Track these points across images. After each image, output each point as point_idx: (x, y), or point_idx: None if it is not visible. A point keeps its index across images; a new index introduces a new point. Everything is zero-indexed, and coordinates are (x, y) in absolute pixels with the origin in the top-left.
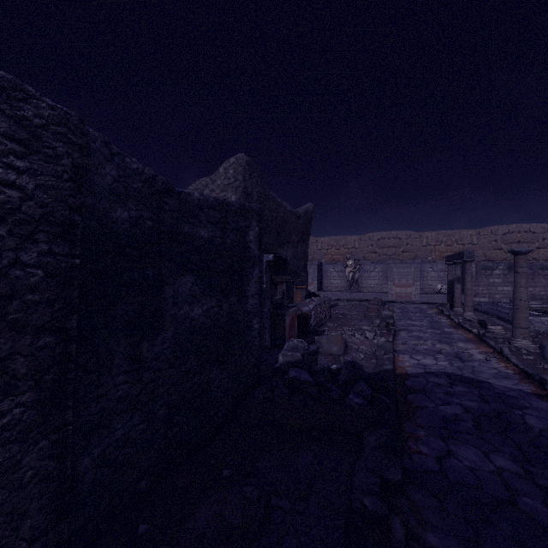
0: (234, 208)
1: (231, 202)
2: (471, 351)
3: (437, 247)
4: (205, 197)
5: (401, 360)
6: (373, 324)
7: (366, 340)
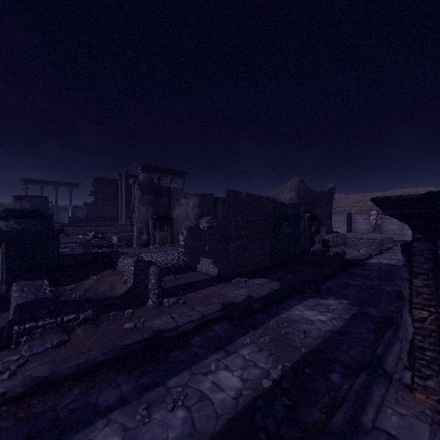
0: (296, 204)
1: (296, 202)
2: None
3: None
4: (290, 203)
5: (371, 260)
6: (371, 249)
7: (359, 253)
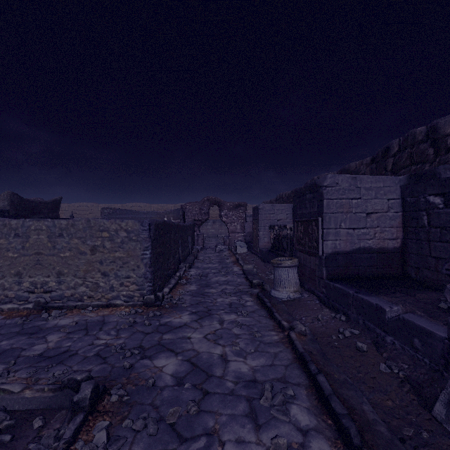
0: None
1: None
2: None
3: None
4: None
5: None
6: None
7: None
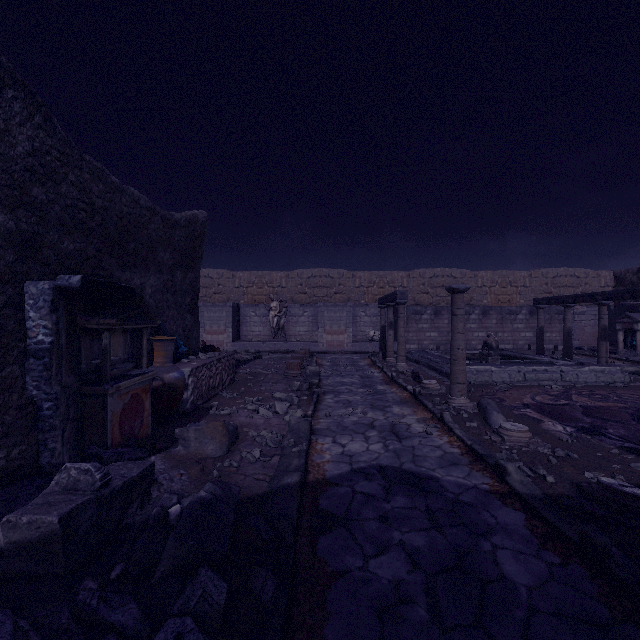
0: None
1: None
2: (408, 419)
3: (370, 289)
4: None
5: (319, 448)
6: (292, 388)
7: (274, 417)
